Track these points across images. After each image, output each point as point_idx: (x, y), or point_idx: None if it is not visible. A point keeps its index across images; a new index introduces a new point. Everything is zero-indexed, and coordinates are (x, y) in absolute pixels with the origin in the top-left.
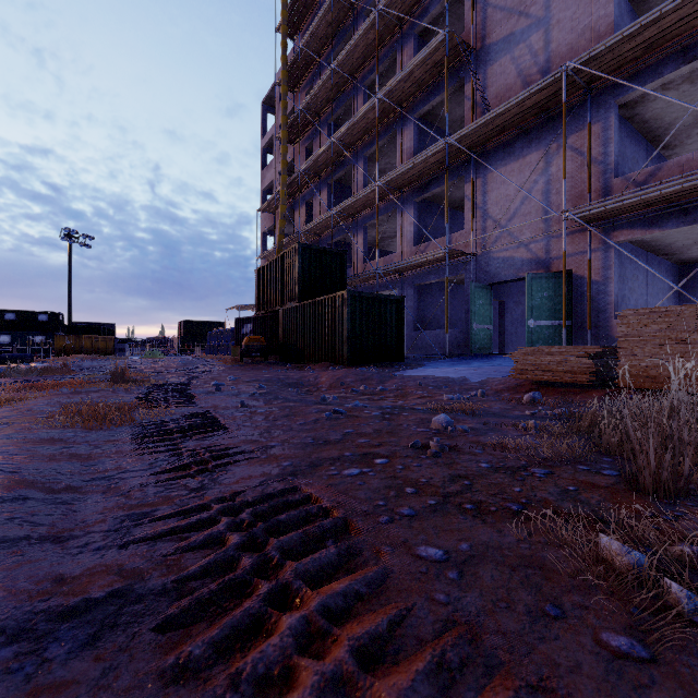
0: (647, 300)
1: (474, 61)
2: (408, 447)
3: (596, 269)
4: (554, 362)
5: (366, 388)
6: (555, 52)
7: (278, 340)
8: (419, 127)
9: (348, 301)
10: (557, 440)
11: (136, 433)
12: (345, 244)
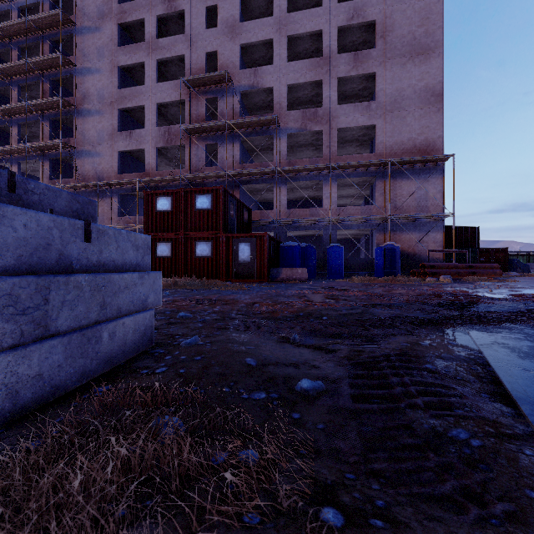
0: None
1: (77, 152)
2: None
3: None
4: None
5: None
6: (104, 168)
7: None
8: (54, 162)
9: None
10: None
11: None
12: None
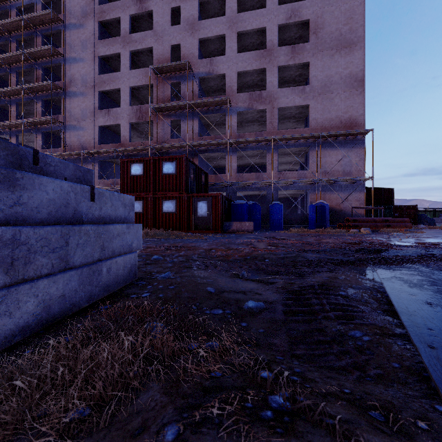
0: None
1: (65, 127)
2: None
3: None
4: None
5: None
6: (87, 140)
7: None
8: (46, 134)
9: None
10: None
11: None
12: None
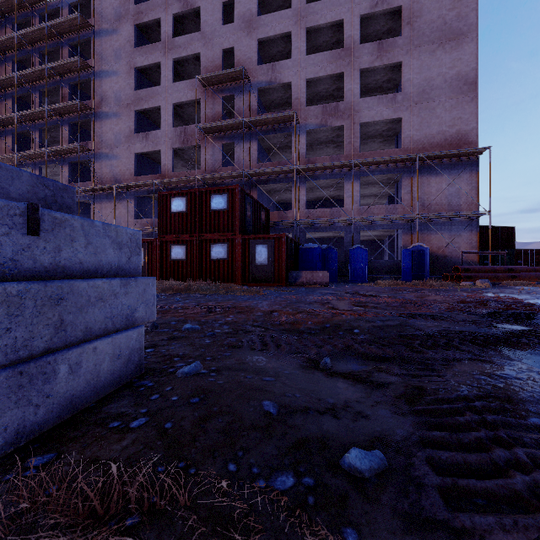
0: None
1: (95, 155)
2: None
3: None
4: None
5: None
6: (121, 171)
7: None
8: (73, 165)
9: None
10: None
11: None
12: None
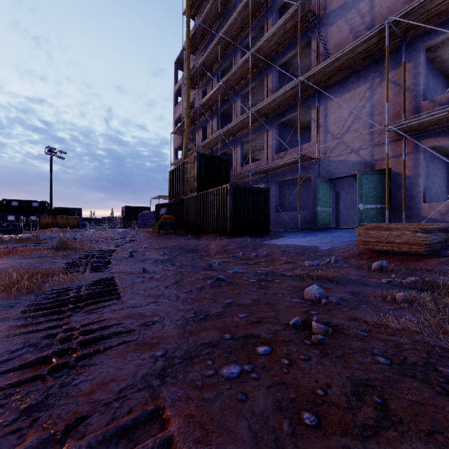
0: (443, 190)
1: (318, 24)
2: (288, 326)
3: (409, 167)
4: (392, 236)
5: (244, 254)
6: (378, 14)
7: (183, 219)
8: (279, 73)
9: (230, 191)
10: (446, 321)
11: (34, 304)
12: (228, 155)
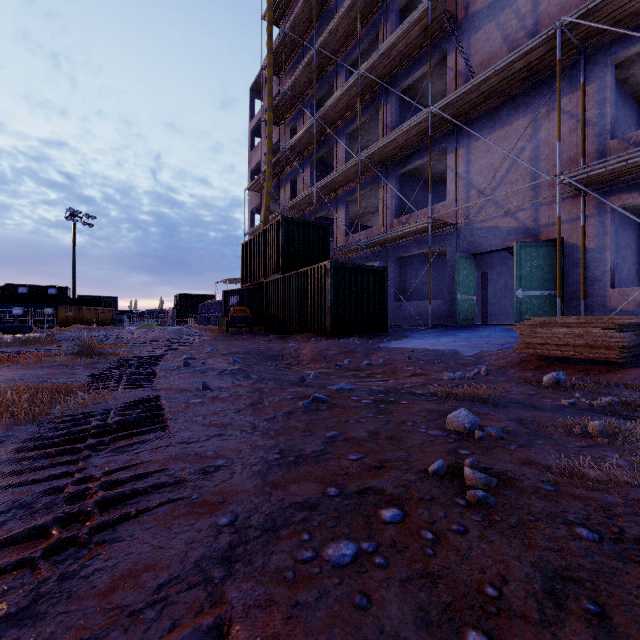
0: (639, 269)
1: (457, 31)
2: (427, 474)
3: (590, 237)
4: (571, 335)
5: (351, 362)
6: (544, 14)
7: (263, 312)
8: (400, 102)
9: (330, 272)
10: None
11: (34, 437)
12: (327, 220)
